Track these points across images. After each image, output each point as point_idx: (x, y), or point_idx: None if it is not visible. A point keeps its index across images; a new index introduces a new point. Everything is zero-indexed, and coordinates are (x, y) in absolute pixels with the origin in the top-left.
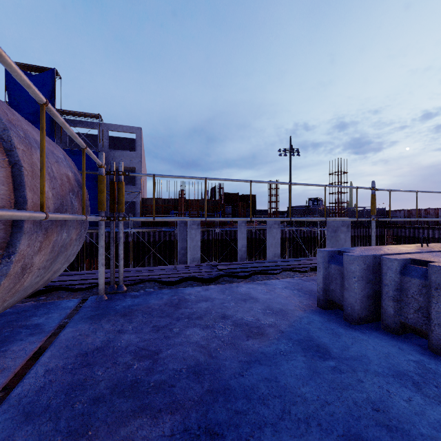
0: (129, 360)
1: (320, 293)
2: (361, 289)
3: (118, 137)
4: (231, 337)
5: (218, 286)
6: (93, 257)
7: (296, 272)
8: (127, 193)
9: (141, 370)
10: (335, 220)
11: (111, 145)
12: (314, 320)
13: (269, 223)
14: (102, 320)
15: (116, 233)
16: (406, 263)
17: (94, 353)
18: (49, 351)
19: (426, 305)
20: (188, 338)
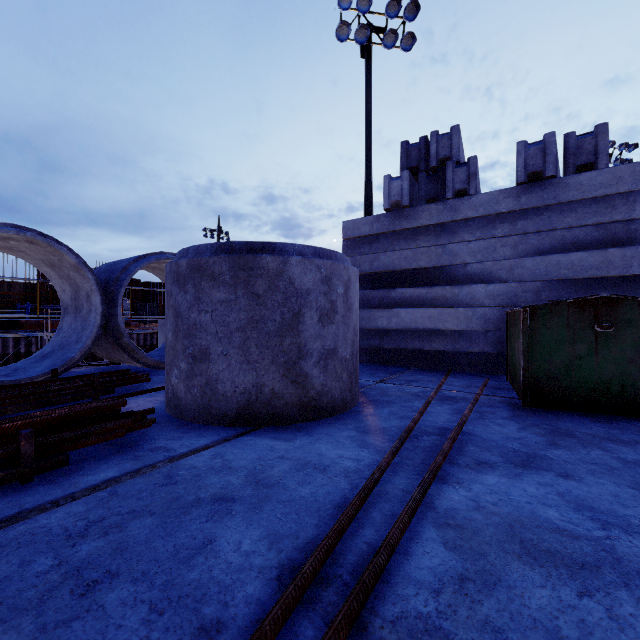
0: None
1: None
2: None
3: None
4: None
5: None
6: None
7: None
8: None
9: None
10: None
11: None
12: None
13: None
14: None
15: None
16: None
17: None
18: None
19: None
20: None
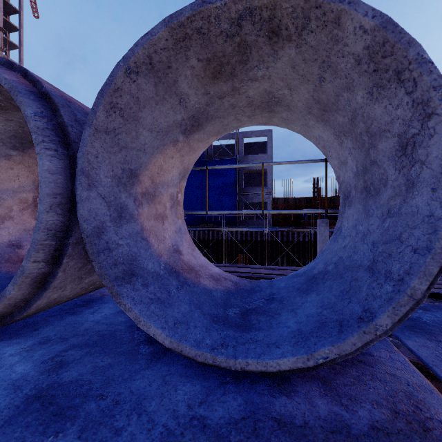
0: None
1: None
2: None
3: (250, 143)
4: None
5: None
6: (233, 253)
7: None
8: (259, 194)
9: None
10: None
11: (244, 151)
12: None
13: None
14: (436, 337)
15: (251, 232)
16: None
17: None
18: (438, 371)
19: None
20: None
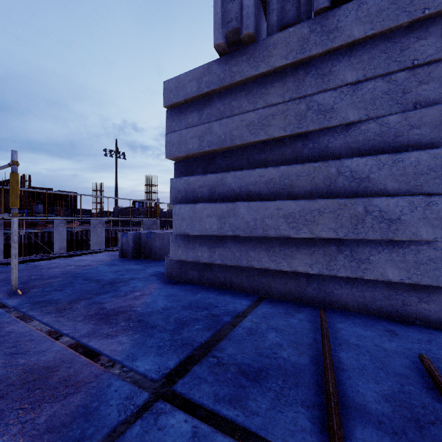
0: (28, 277)
1: (120, 251)
2: (134, 246)
3: None
4: (76, 268)
5: (58, 259)
6: None
7: (113, 251)
8: None
9: (38, 277)
10: (149, 220)
11: None
12: (115, 260)
13: (93, 223)
14: None
15: None
16: (148, 234)
17: (3, 279)
18: None
19: (151, 246)
20: (54, 271)
